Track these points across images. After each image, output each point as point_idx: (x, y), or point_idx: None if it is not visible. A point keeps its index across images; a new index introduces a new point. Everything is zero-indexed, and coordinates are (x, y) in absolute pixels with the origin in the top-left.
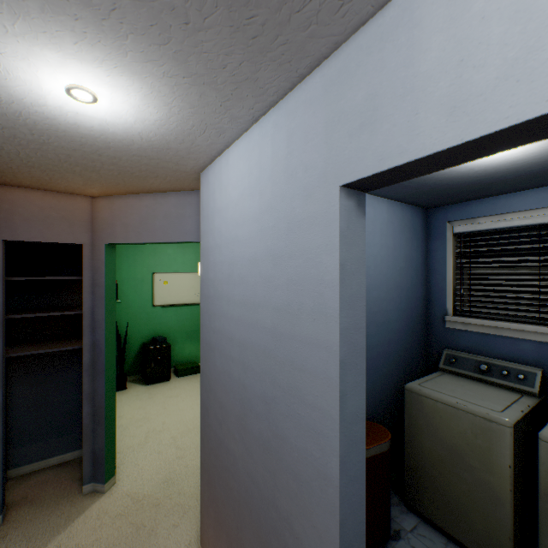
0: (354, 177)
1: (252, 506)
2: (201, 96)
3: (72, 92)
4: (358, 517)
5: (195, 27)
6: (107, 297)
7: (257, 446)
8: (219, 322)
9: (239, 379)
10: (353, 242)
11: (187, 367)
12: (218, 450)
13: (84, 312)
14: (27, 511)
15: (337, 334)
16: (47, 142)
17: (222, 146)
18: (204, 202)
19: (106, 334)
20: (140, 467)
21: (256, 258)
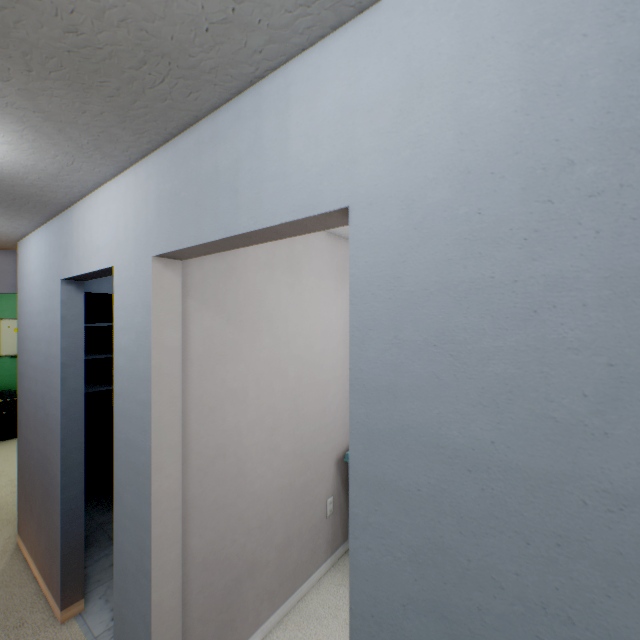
0: (64, 277)
1: (39, 467)
2: None
3: None
4: (78, 440)
5: None
6: None
7: (41, 427)
8: (27, 355)
9: (35, 391)
10: (74, 306)
11: None
12: (27, 448)
13: None
14: None
15: (61, 350)
16: None
17: (25, 233)
18: (20, 266)
19: None
20: None
21: (41, 311)
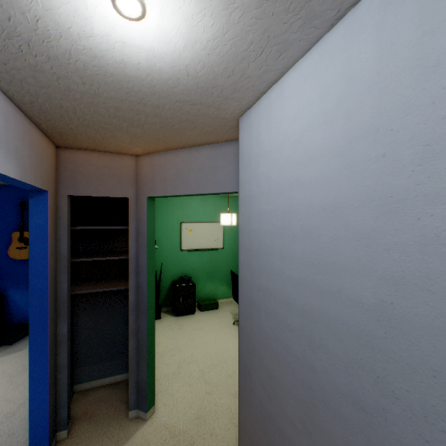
0: None
1: None
2: None
3: (118, 2)
4: None
5: None
6: (148, 245)
7: None
8: (267, 279)
9: (301, 356)
10: None
11: (208, 303)
12: (265, 424)
13: (130, 257)
14: (86, 428)
15: None
16: (97, 93)
17: (275, 75)
18: (244, 148)
19: (147, 278)
20: (175, 397)
21: (337, 204)
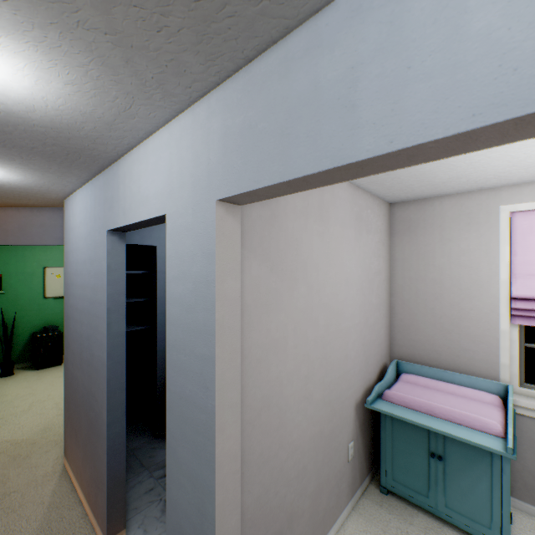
0: (109, 228)
1: (84, 402)
2: (44, 174)
3: None
4: (120, 380)
5: (28, 159)
6: None
7: (86, 366)
8: (73, 300)
9: (80, 332)
10: (117, 255)
11: None
12: (72, 382)
13: None
14: None
15: (106, 296)
16: None
17: (71, 190)
18: (66, 220)
19: None
20: (22, 424)
21: (86, 260)
